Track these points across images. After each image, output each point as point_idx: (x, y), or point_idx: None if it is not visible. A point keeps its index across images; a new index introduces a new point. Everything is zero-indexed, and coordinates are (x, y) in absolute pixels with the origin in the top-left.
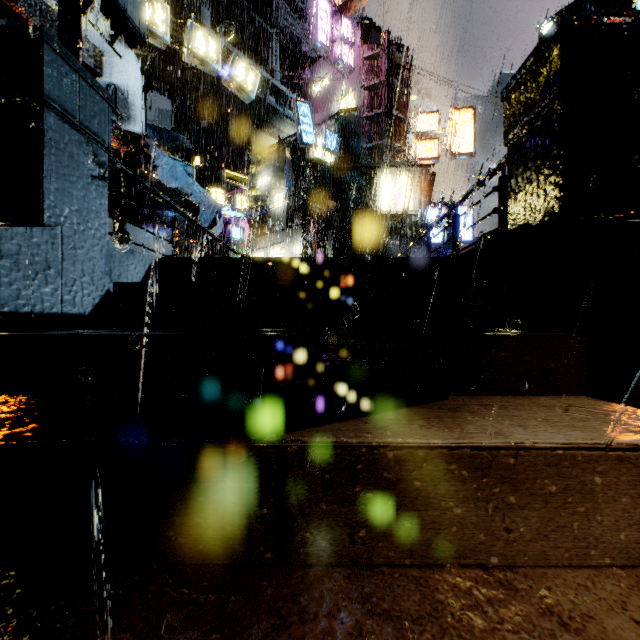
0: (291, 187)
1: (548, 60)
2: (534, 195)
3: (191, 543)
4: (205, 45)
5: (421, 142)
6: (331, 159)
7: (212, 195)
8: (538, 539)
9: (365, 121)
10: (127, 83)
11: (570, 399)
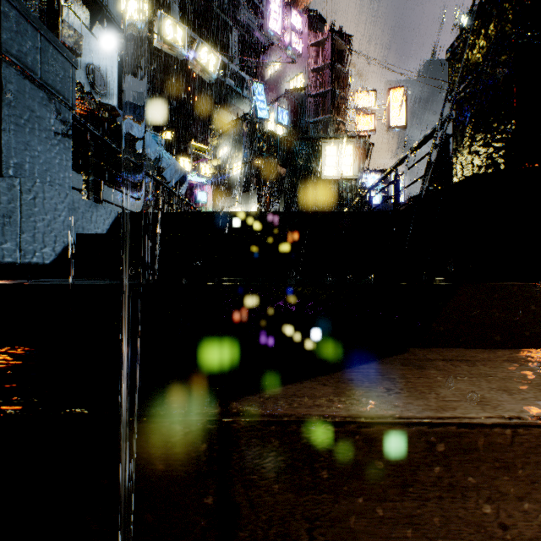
0: (248, 156)
1: (499, 11)
2: (482, 147)
3: (115, 538)
4: (173, 32)
5: (360, 117)
6: (282, 132)
7: (180, 163)
8: (540, 537)
9: (311, 99)
10: (104, 64)
11: (537, 353)
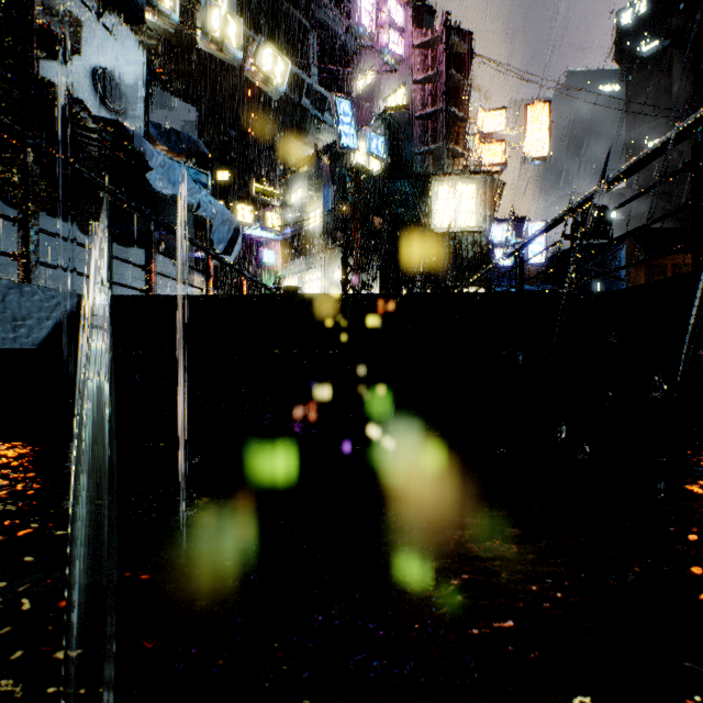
0: (329, 202)
1: None
2: None
3: None
4: (223, 26)
5: (484, 145)
6: (377, 167)
7: (238, 212)
8: None
9: (417, 121)
10: (121, 68)
11: None
